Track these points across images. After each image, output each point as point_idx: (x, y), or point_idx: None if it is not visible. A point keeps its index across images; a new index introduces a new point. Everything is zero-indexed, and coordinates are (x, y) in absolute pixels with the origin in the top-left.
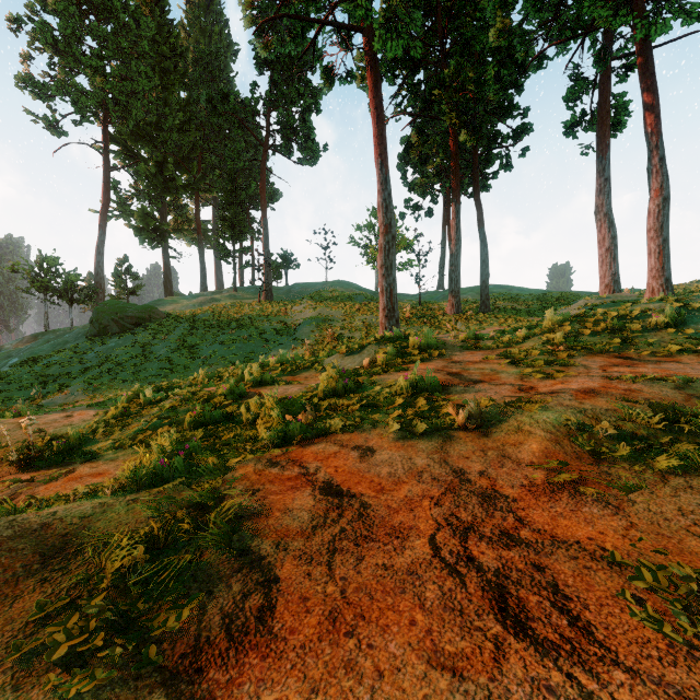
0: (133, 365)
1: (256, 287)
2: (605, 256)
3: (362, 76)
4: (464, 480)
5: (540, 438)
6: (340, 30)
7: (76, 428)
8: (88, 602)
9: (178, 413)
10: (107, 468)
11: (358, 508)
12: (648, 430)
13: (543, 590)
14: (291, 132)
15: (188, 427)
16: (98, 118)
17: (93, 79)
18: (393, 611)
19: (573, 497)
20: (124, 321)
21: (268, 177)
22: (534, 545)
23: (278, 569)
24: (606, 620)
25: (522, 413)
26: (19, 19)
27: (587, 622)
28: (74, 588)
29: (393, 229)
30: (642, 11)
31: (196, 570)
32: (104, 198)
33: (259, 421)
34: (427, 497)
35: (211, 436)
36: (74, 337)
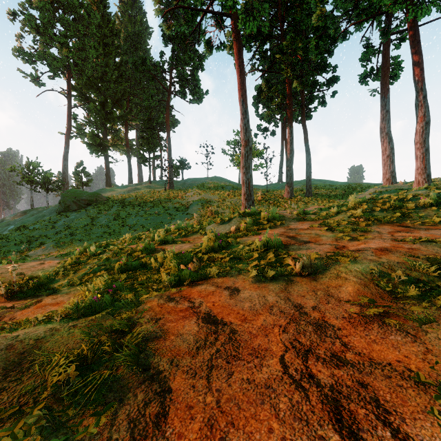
0: (86, 230)
1: (163, 180)
2: (386, 160)
3: (230, 46)
4: (302, 313)
5: (353, 282)
6: (216, 16)
7: (45, 271)
8: (31, 408)
9: (111, 262)
10: (63, 299)
11: (228, 333)
12: (428, 277)
13: (368, 404)
14: (185, 83)
15: (117, 271)
16: (64, 75)
17: (61, 50)
18: (255, 420)
19: (381, 327)
20: (80, 202)
21: (171, 111)
22: (357, 365)
23: (171, 381)
24: (420, 433)
25: (339, 265)
26: (14, 12)
27: (406, 434)
28: (24, 396)
29: (250, 143)
30: (412, 1)
31: (112, 381)
32: (68, 125)
33: (162, 269)
34: (276, 325)
35: (131, 278)
36: (49, 212)
